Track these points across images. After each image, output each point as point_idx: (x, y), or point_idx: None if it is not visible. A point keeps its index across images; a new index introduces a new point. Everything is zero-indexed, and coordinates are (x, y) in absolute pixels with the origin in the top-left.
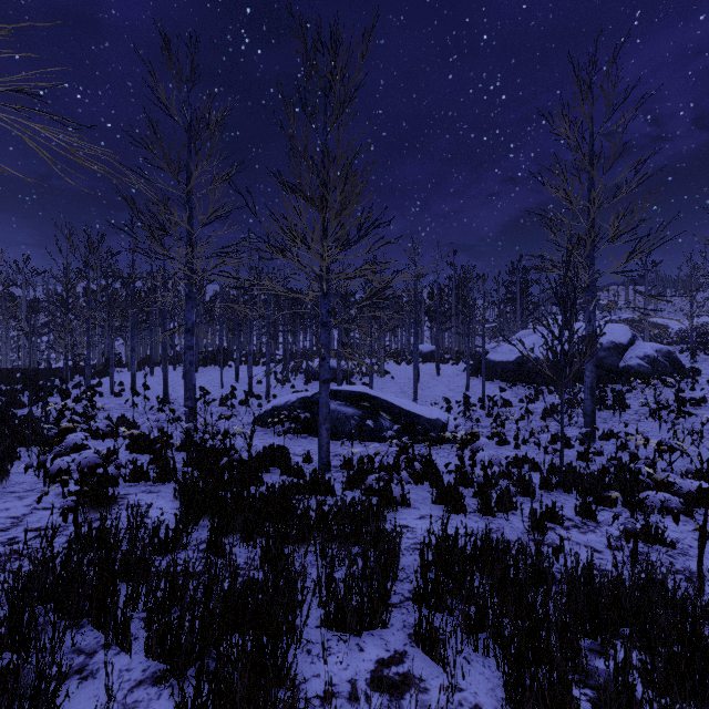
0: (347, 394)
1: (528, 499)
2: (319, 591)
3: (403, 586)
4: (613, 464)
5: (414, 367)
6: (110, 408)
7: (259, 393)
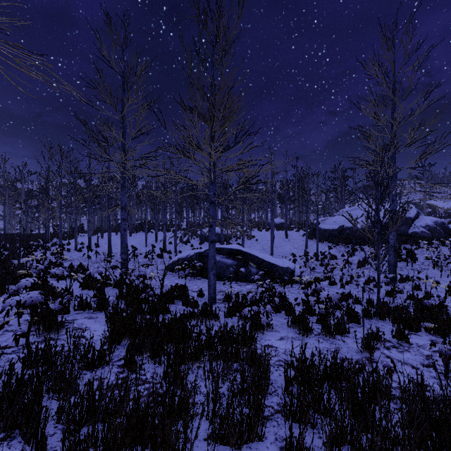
0: (227, 251)
1: (355, 324)
2: (207, 403)
3: (272, 399)
4: (411, 299)
5: (271, 233)
6: (74, 259)
7: (170, 250)
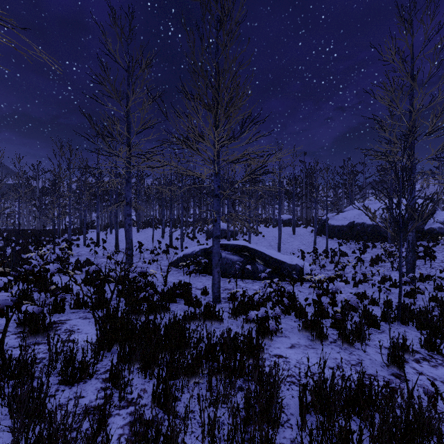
0: (233, 247)
1: (375, 329)
2: (202, 439)
3: (285, 433)
4: (434, 301)
5: (279, 229)
6: (82, 254)
7: (176, 246)
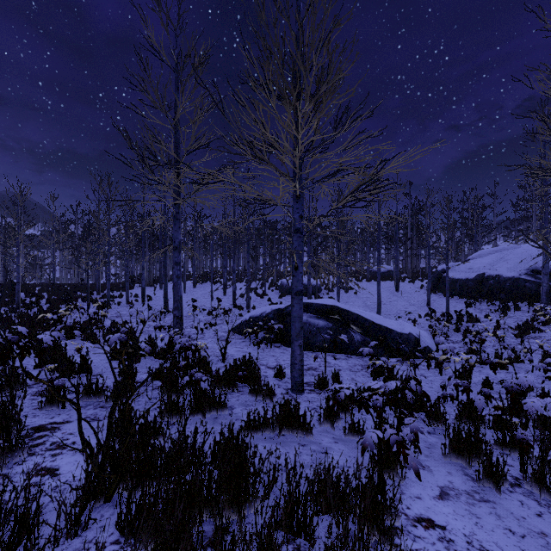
0: (318, 307)
1: None
2: None
3: None
4: None
5: (378, 283)
6: (122, 314)
7: (241, 305)
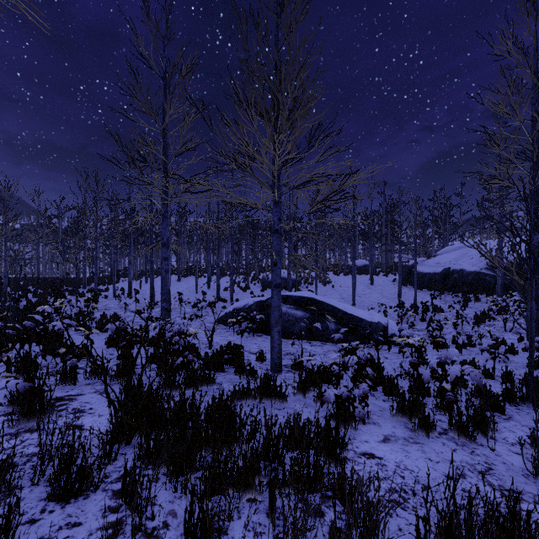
0: (296, 299)
1: (497, 414)
2: None
3: None
4: None
5: (353, 277)
6: (110, 307)
7: (225, 298)
